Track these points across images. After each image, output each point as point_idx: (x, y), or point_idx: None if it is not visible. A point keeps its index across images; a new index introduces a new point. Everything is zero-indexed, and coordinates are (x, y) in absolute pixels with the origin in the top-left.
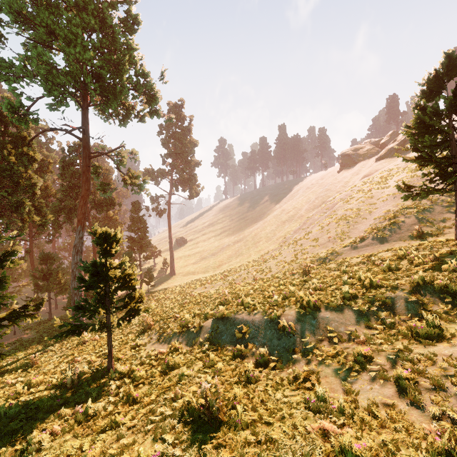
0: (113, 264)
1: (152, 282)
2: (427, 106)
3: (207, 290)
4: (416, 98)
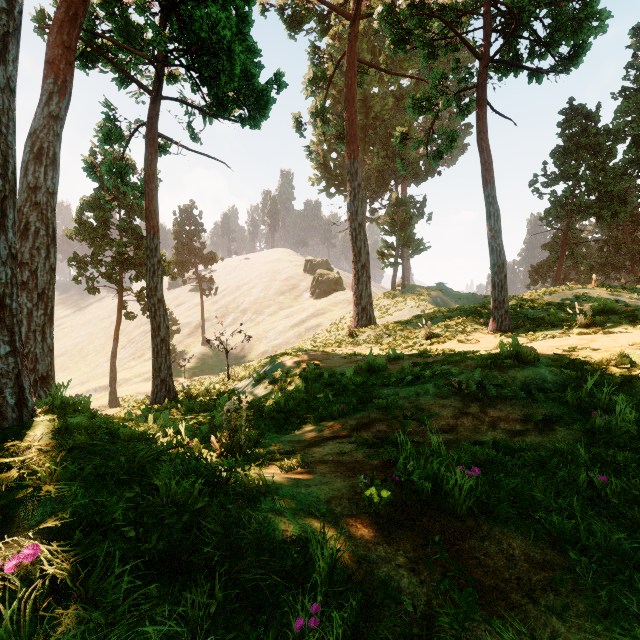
0: None
1: None
2: None
3: None
4: None
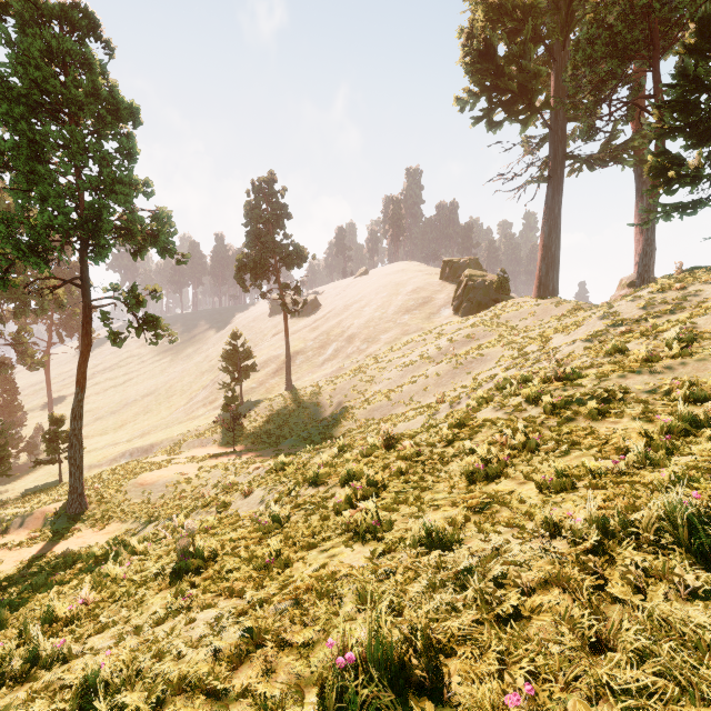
0: (63, 431)
1: (22, 455)
2: (226, 351)
3: (110, 447)
4: (227, 343)
